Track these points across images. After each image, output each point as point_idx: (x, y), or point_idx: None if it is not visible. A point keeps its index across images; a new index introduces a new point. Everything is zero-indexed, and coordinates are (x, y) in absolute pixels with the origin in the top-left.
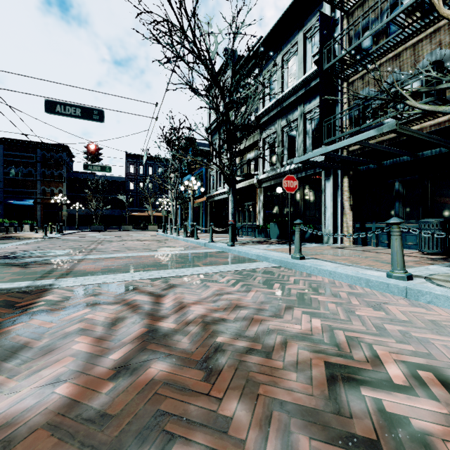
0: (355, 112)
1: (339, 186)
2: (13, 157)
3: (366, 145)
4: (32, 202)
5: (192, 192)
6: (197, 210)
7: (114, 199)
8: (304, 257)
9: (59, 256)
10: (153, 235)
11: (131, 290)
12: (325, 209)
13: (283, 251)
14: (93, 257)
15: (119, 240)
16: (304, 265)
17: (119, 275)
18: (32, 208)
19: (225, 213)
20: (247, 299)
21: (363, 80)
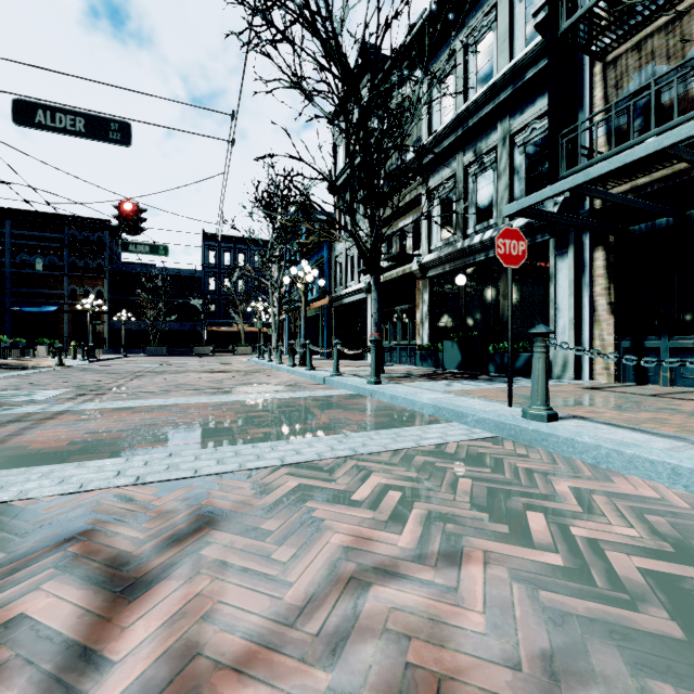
0: (621, 118)
1: (585, 267)
2: (25, 238)
3: (688, 156)
4: (56, 309)
5: (303, 287)
6: (315, 322)
7: (185, 305)
8: (556, 416)
9: (28, 404)
10: (240, 363)
11: (62, 540)
12: (555, 312)
13: (484, 396)
14: (91, 408)
15: (178, 370)
16: (575, 440)
17: (91, 465)
18: (56, 319)
19: (361, 325)
20: (471, 624)
21: (639, 52)
